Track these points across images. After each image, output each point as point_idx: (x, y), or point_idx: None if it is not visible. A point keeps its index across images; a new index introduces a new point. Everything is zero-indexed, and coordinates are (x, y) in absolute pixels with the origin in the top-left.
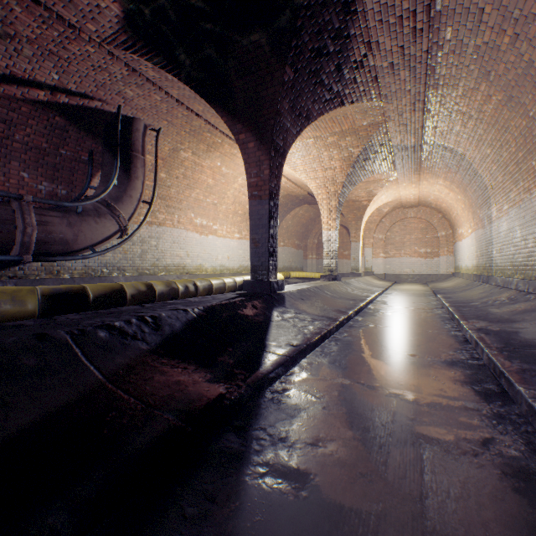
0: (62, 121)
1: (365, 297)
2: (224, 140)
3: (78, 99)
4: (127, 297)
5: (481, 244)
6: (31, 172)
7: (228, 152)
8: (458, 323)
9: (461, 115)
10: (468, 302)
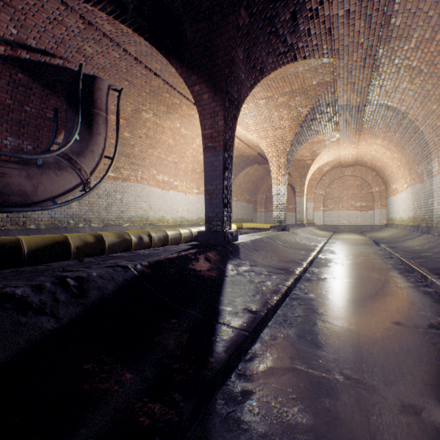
0: (25, 78)
1: (314, 247)
2: (182, 101)
3: (39, 56)
4: (71, 250)
5: (420, 197)
6: None
7: (186, 113)
8: (423, 277)
9: (411, 70)
10: (418, 253)
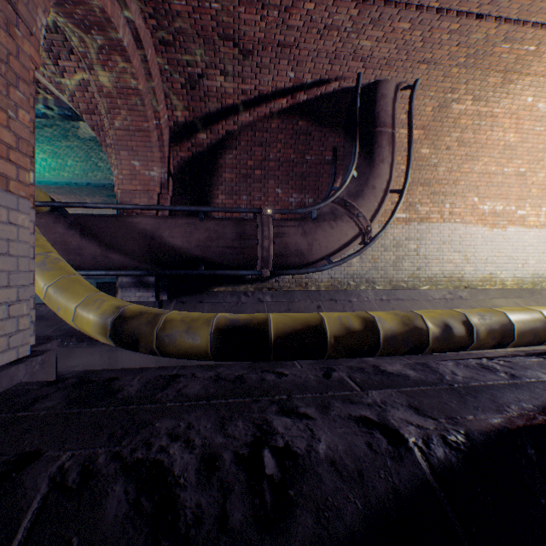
0: (304, 125)
1: None
2: (543, 39)
3: (314, 90)
4: (327, 340)
5: None
6: (283, 187)
7: None
8: None
9: None
10: None
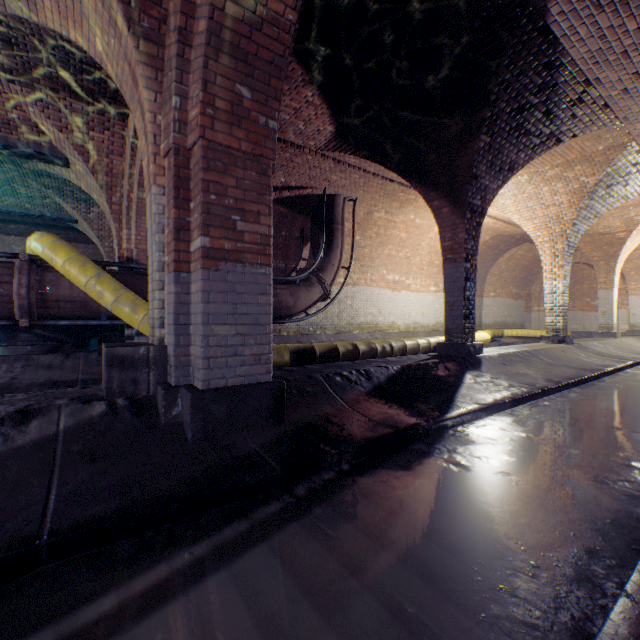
0: (284, 211)
1: (602, 367)
2: (418, 196)
3: (295, 191)
4: (339, 354)
5: None
6: None
7: (421, 205)
8: None
9: None
10: None
